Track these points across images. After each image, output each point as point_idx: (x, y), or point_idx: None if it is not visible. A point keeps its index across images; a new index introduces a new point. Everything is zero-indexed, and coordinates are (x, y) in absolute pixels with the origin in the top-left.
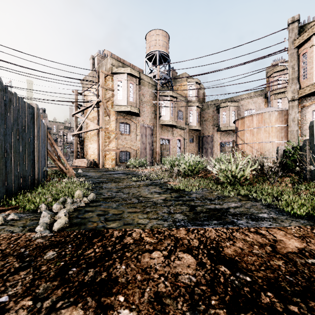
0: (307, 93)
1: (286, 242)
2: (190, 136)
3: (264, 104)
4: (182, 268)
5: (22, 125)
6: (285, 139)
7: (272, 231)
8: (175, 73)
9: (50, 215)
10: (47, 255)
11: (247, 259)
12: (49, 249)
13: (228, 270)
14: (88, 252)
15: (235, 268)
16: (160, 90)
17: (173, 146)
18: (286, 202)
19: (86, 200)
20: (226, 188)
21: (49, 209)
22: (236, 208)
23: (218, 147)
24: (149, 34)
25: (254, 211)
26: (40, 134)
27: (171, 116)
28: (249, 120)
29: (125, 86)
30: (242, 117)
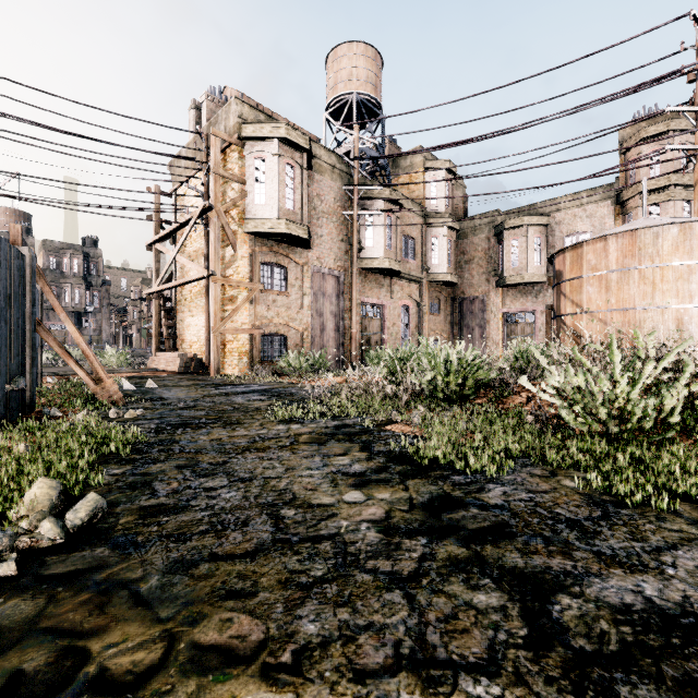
0: None
1: None
2: (431, 297)
3: (614, 219)
4: None
5: None
6: None
7: None
8: (396, 148)
9: None
10: None
11: None
12: None
13: None
14: None
15: None
16: (361, 184)
17: (391, 323)
18: None
19: (47, 534)
20: (606, 460)
21: None
22: None
23: (500, 324)
24: (334, 53)
25: None
26: None
27: (388, 248)
28: (595, 252)
29: (273, 172)
30: (576, 243)
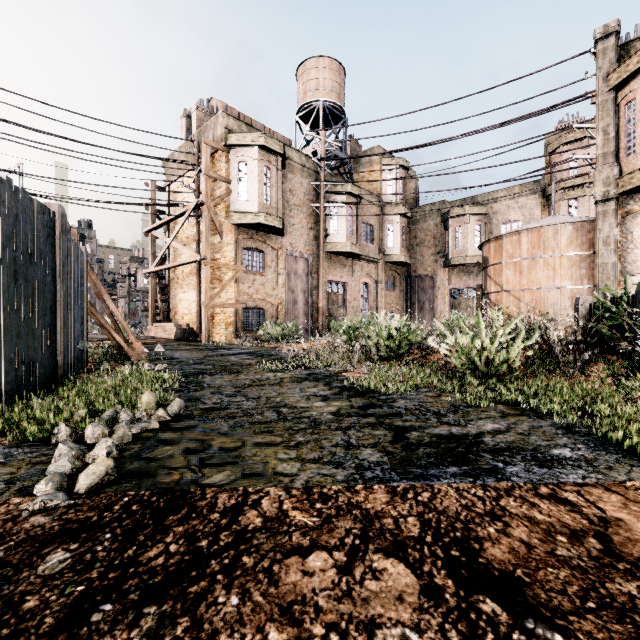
0: (636, 184)
1: (633, 525)
2: (388, 275)
3: (541, 210)
4: (384, 606)
5: (27, 249)
6: (589, 282)
7: (593, 495)
8: (357, 146)
9: (76, 452)
10: (46, 562)
11: (546, 575)
12: (57, 544)
13: (504, 613)
14: (151, 553)
15: (520, 605)
16: (327, 181)
17: (352, 298)
18: (608, 419)
19: (163, 415)
20: (471, 387)
21: (79, 436)
22: (497, 435)
23: (446, 299)
24: (304, 66)
25: (539, 443)
26: (68, 270)
27: (349, 235)
28: (512, 243)
29: (253, 173)
30: (497, 236)
